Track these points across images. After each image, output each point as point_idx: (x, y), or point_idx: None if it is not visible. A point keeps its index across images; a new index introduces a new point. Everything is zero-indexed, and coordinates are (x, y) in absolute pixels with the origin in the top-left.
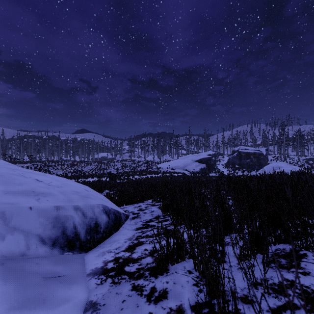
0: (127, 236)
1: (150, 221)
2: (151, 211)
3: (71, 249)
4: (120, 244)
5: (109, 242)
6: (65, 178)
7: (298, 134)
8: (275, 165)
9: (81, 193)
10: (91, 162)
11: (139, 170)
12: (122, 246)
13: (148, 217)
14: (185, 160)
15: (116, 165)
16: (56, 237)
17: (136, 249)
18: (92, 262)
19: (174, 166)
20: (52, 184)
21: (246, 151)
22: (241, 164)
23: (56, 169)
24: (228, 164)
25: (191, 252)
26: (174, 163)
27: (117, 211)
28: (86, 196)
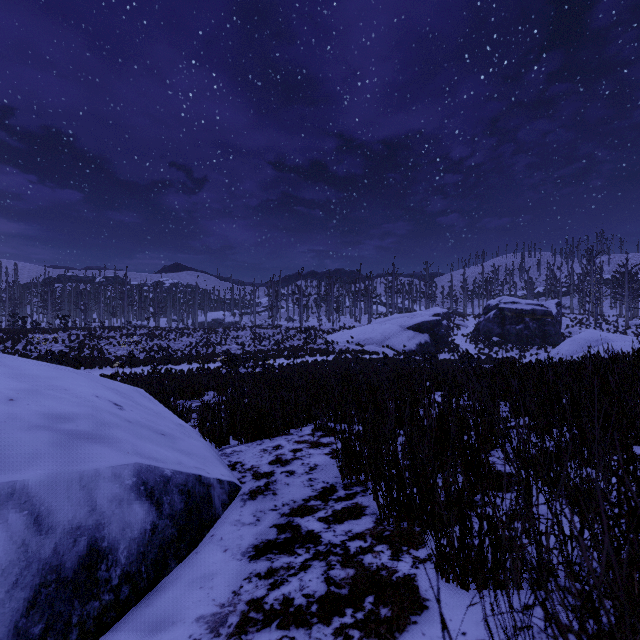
0: (211, 599)
1: (305, 509)
2: (308, 468)
3: None
4: None
5: (133, 636)
6: (69, 369)
7: (626, 271)
8: (593, 336)
9: (77, 419)
10: (191, 330)
11: (288, 346)
12: None
13: (300, 490)
14: (385, 325)
15: (240, 337)
16: None
17: None
18: None
19: (362, 338)
20: None
21: (515, 308)
22: (505, 335)
23: (115, 345)
24: (476, 335)
25: None
26: (362, 333)
27: (196, 477)
28: (84, 435)
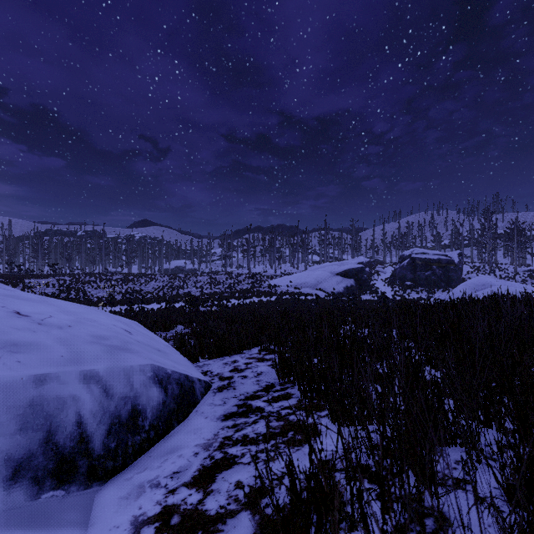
0: (201, 438)
1: (255, 396)
2: (256, 374)
3: (64, 480)
4: (183, 460)
5: (161, 453)
6: (89, 307)
7: (515, 228)
8: (481, 281)
9: (110, 339)
10: (158, 276)
11: (238, 289)
12: (188, 467)
13: (251, 386)
14: (318, 272)
15: (199, 281)
16: (25, 453)
17: (216, 483)
18: (107, 519)
19: (299, 282)
20: (48, 322)
21: (424, 257)
22: (416, 280)
23: (96, 288)
24: (393, 280)
25: (354, 513)
26: (299, 278)
27: (185, 376)
28: (118, 348)
